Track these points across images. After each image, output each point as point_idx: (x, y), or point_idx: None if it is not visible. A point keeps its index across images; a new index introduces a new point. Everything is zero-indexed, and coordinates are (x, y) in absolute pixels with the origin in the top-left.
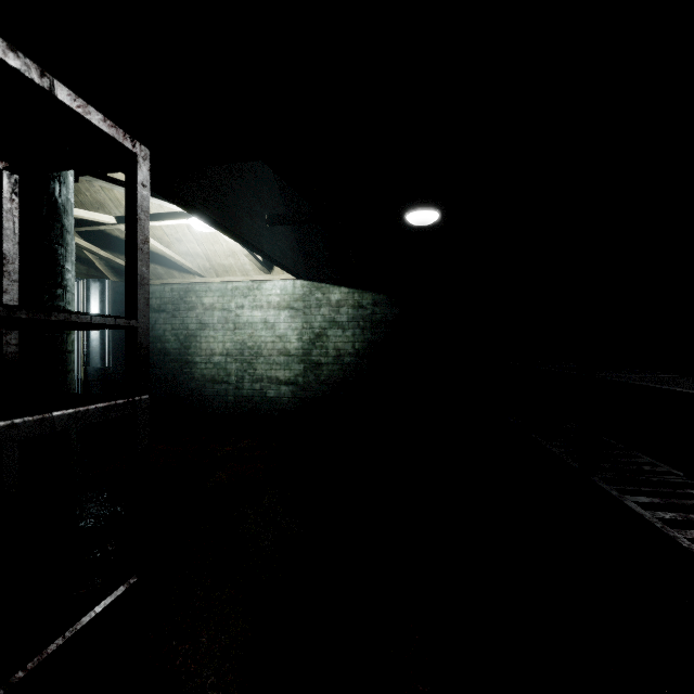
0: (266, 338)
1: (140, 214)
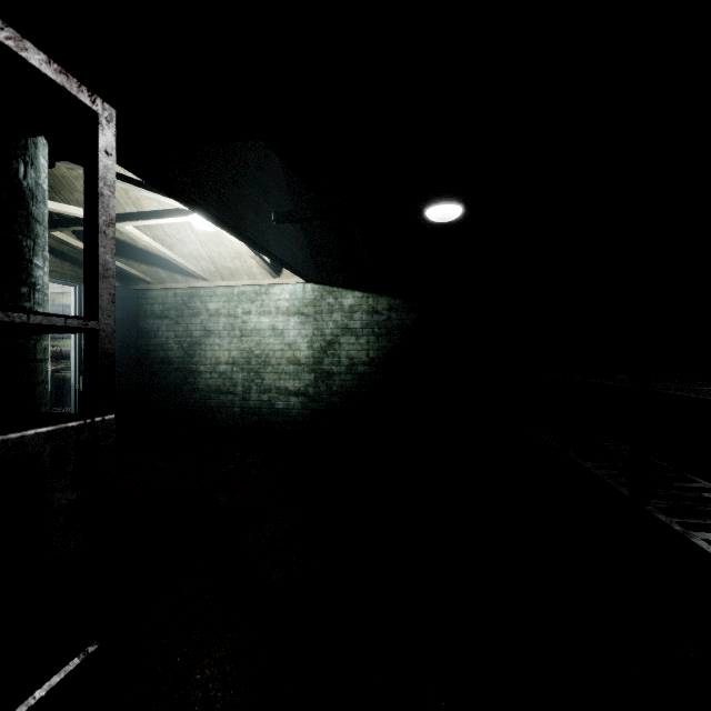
0: (274, 346)
1: (102, 188)
